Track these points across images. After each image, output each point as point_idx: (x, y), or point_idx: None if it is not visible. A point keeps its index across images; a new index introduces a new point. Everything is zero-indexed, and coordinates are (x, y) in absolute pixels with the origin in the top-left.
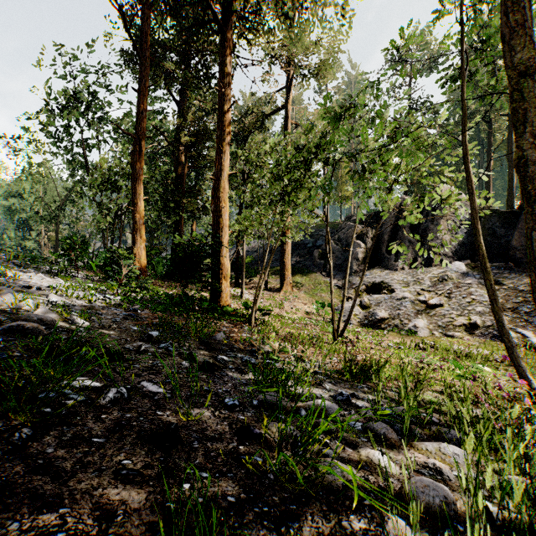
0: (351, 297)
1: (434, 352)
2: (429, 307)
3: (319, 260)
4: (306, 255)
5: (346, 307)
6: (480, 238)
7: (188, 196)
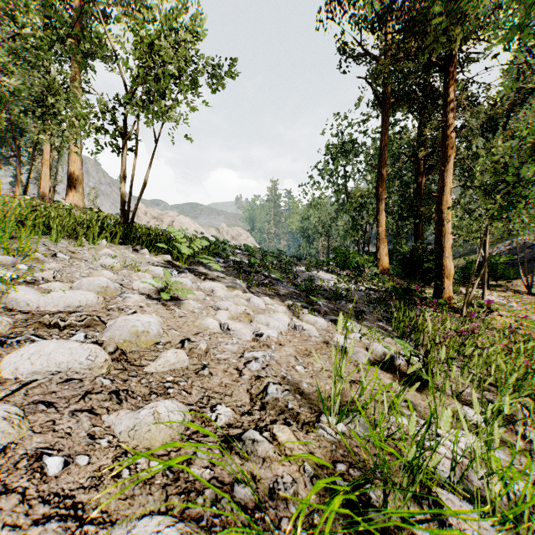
0: None
1: None
2: None
3: None
4: None
5: None
6: None
7: (427, 202)
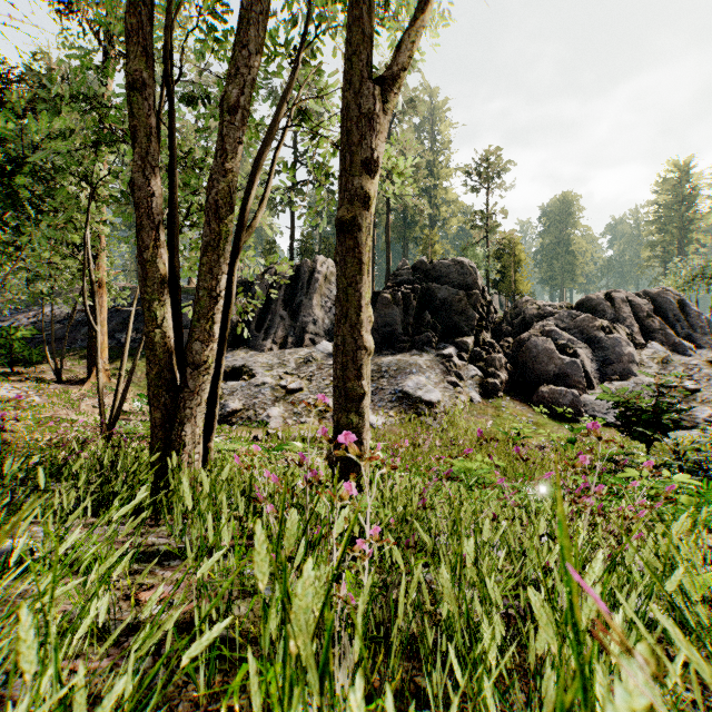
0: None
1: (267, 441)
2: (289, 393)
3: None
4: None
5: None
6: None
7: None
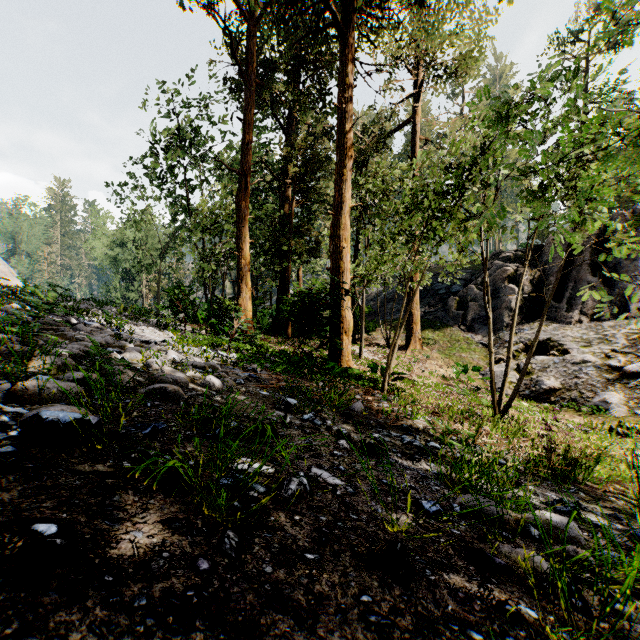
0: (503, 359)
1: None
2: (625, 376)
3: (456, 310)
4: (438, 303)
5: (497, 372)
6: None
7: (296, 237)
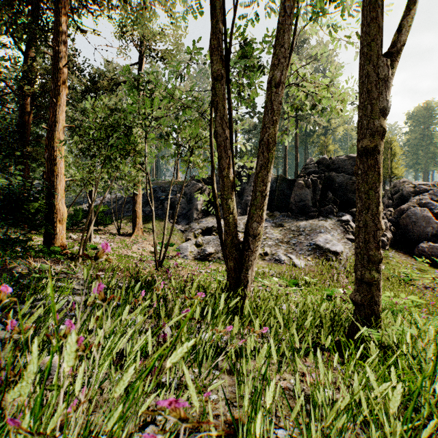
0: (190, 239)
1: None
2: (241, 243)
3: (169, 210)
4: (159, 205)
5: (185, 246)
6: (213, 185)
7: (35, 145)
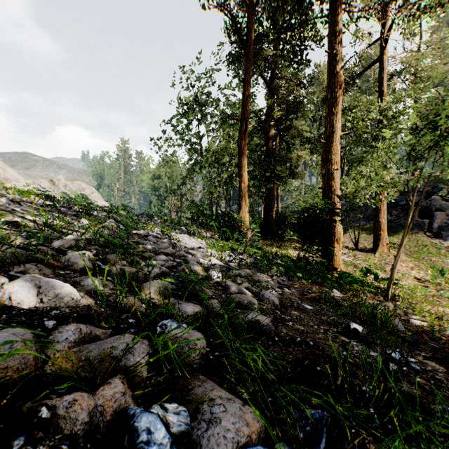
0: None
1: None
2: None
3: (419, 218)
4: (400, 213)
5: None
6: None
7: (279, 164)
